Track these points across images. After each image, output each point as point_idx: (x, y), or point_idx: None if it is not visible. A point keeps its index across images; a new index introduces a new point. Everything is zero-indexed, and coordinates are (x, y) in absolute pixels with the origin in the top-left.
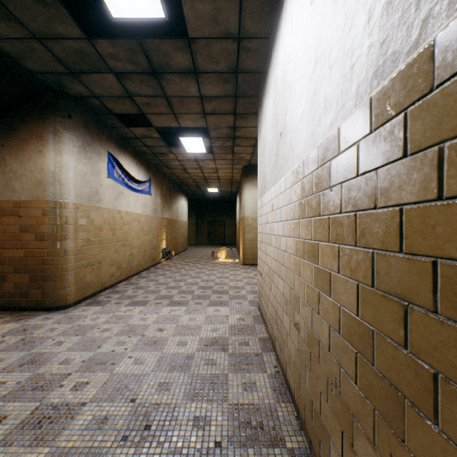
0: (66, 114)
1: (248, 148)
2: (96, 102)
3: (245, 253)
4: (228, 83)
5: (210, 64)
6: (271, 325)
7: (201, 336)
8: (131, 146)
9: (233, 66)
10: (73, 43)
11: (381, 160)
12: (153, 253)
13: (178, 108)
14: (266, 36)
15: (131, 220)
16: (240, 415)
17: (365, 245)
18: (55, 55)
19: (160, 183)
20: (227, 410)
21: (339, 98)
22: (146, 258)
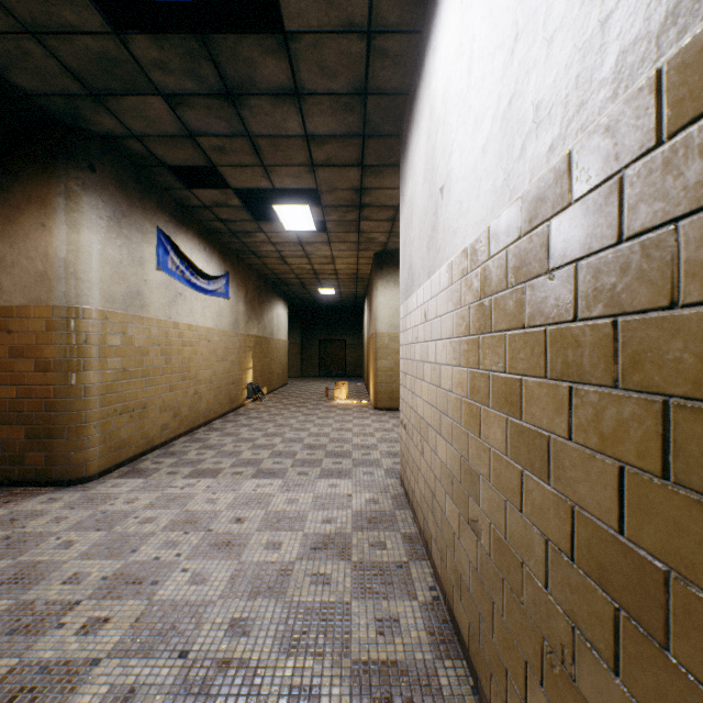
0: (85, 165)
1: (382, 223)
2: (137, 146)
3: (379, 390)
4: (350, 112)
5: (321, 79)
6: (424, 514)
7: (306, 532)
8: (197, 220)
9: (359, 83)
10: (92, 41)
11: (692, 199)
12: (233, 391)
13: (270, 156)
14: (415, 29)
15: (197, 338)
16: (372, 684)
17: (642, 388)
18: (63, 63)
19: (243, 281)
20: (349, 674)
21: (571, 92)
22: (221, 398)
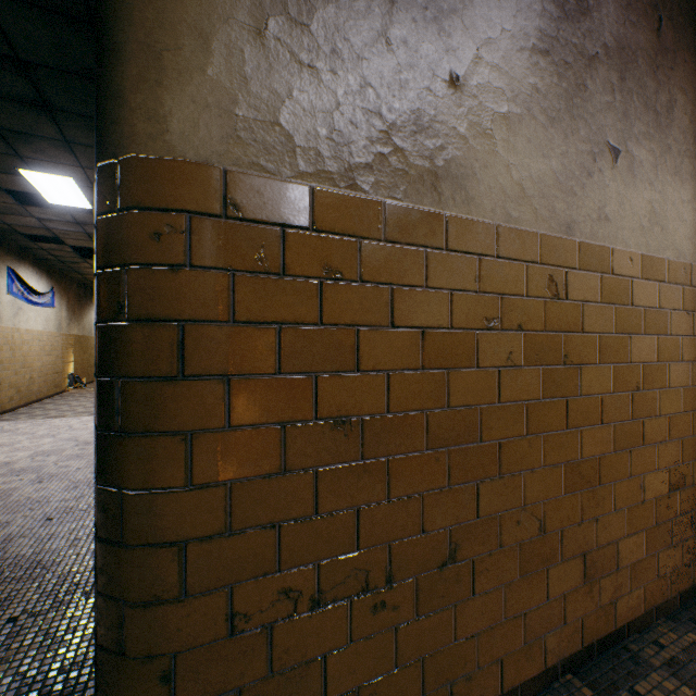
0: None
1: None
2: (5, 226)
3: None
4: None
5: None
6: None
7: None
8: (32, 254)
9: None
10: (5, 204)
11: None
12: (58, 379)
13: None
14: None
15: (32, 338)
16: None
17: None
18: None
19: (66, 291)
20: None
21: None
22: (49, 383)
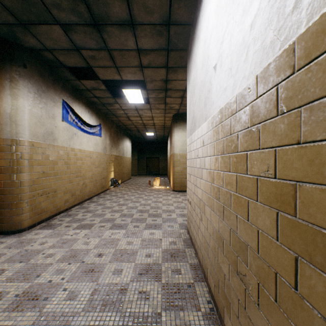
0: (21, 64)
1: (177, 99)
2: (49, 55)
3: (175, 182)
4: (161, 36)
5: (145, 15)
6: (202, 254)
7: (136, 263)
8: (84, 97)
9: (165, 18)
10: None
11: None
12: (103, 182)
13: (119, 61)
14: None
15: (84, 156)
16: None
17: None
18: (2, 3)
19: (109, 128)
20: None
21: None
22: (97, 186)
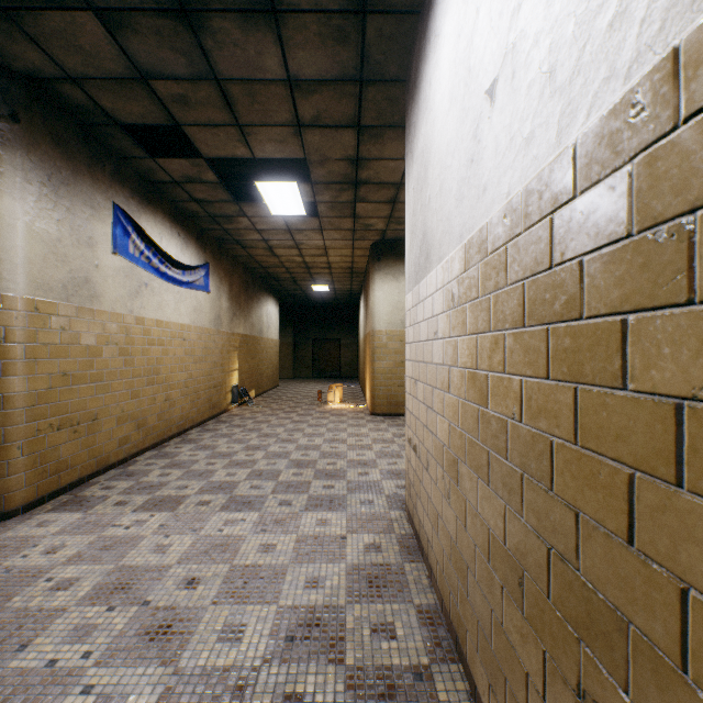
0: (4, 112)
1: (381, 205)
2: (77, 94)
3: (376, 394)
4: (344, 43)
5: None
6: (450, 586)
7: (282, 605)
8: (168, 201)
9: None
10: None
11: None
12: (214, 395)
13: (246, 110)
14: None
15: (168, 336)
16: None
17: None
18: None
19: (227, 273)
20: None
21: None
22: (200, 404)
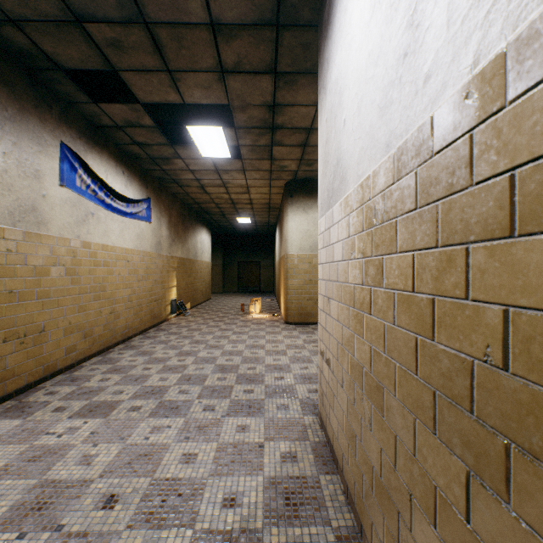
0: None
1: (294, 149)
2: (19, 37)
3: (289, 306)
4: None
5: None
6: (372, 518)
7: (198, 529)
8: (113, 143)
9: None
10: None
11: None
12: (155, 308)
13: (175, 56)
14: None
15: (113, 258)
16: None
17: None
18: None
19: (167, 207)
20: None
21: None
22: (142, 315)
